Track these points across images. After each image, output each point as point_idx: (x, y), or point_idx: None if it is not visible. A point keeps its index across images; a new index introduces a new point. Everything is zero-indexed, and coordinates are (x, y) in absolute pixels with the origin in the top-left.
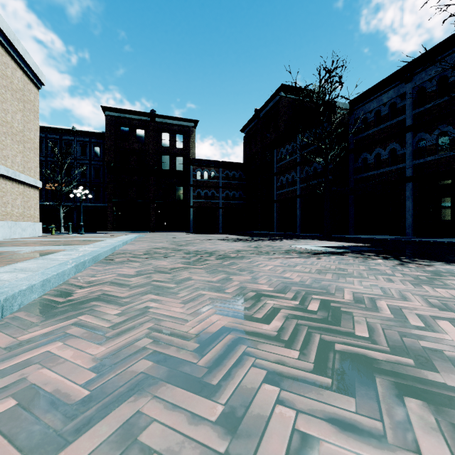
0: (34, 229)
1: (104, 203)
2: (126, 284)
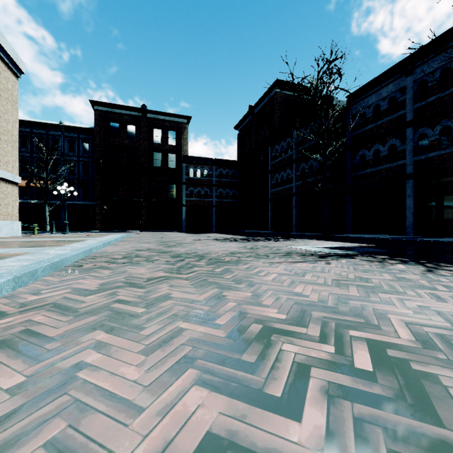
0: (12, 229)
1: (93, 201)
2: (74, 308)
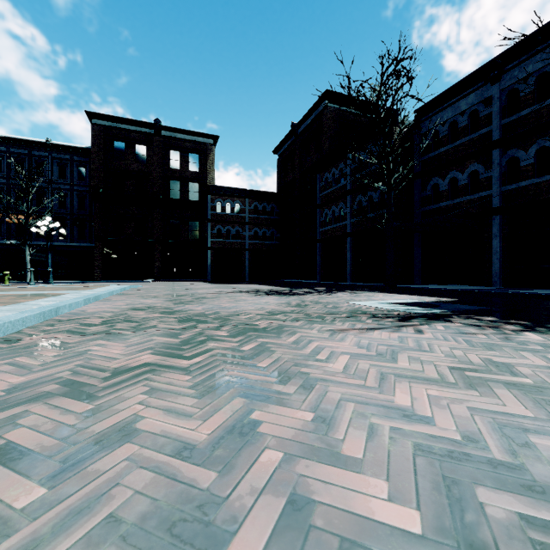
0: None
1: (91, 243)
2: None
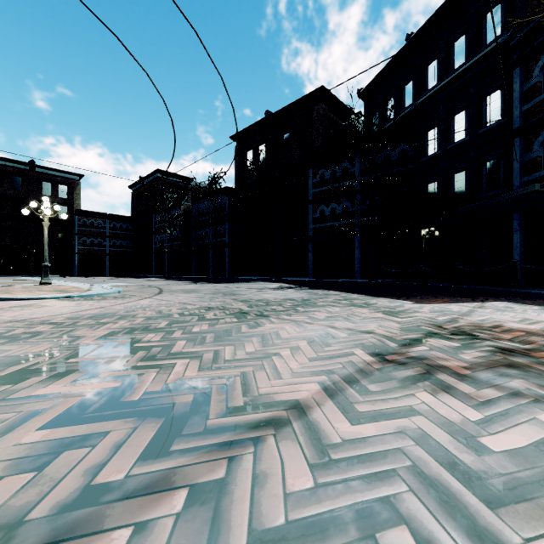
0: None
1: None
2: None
